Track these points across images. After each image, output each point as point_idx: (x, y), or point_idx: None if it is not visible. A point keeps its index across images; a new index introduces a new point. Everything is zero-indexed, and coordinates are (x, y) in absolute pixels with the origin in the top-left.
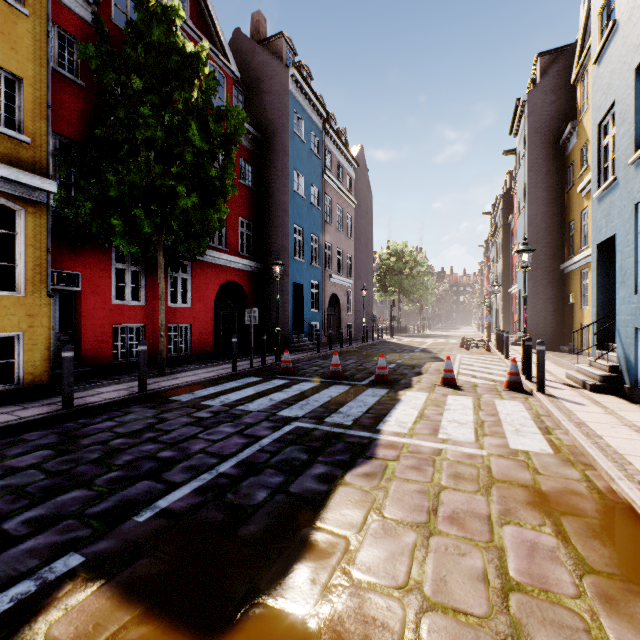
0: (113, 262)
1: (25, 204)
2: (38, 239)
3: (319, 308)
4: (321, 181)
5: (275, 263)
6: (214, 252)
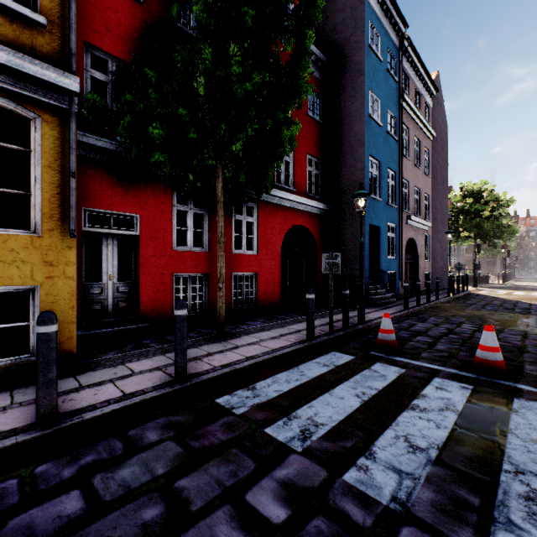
0: (174, 203)
1: (41, 110)
2: (59, 159)
3: (395, 255)
4: (397, 108)
5: (358, 193)
6: (281, 192)
